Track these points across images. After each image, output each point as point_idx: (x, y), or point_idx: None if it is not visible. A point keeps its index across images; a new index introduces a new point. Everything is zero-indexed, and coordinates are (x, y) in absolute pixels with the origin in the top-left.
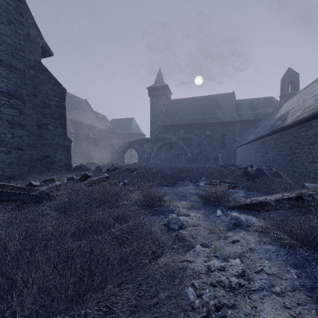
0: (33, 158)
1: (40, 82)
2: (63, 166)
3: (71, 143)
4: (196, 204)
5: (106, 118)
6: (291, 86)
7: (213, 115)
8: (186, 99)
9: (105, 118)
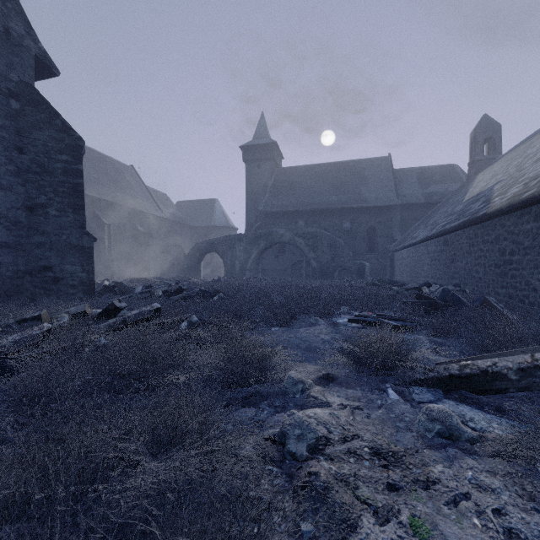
0: (16, 271)
1: (32, 125)
2: (79, 285)
3: (104, 243)
4: (338, 372)
5: (169, 198)
6: (488, 145)
7: (356, 194)
8: (307, 166)
9: (166, 199)
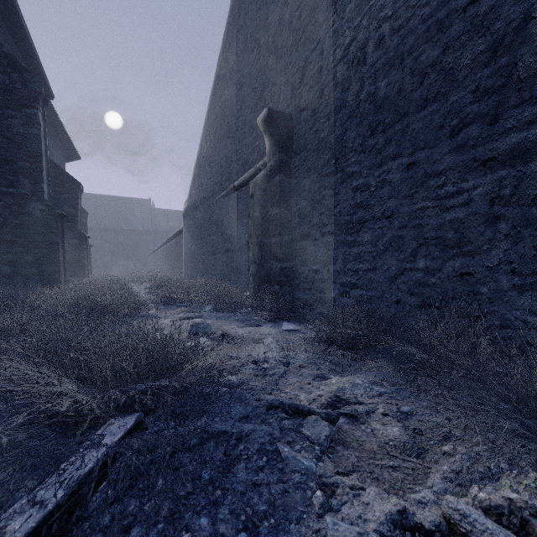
0: None
1: None
2: None
3: None
4: None
5: None
6: None
7: (128, 221)
8: (93, 195)
9: None
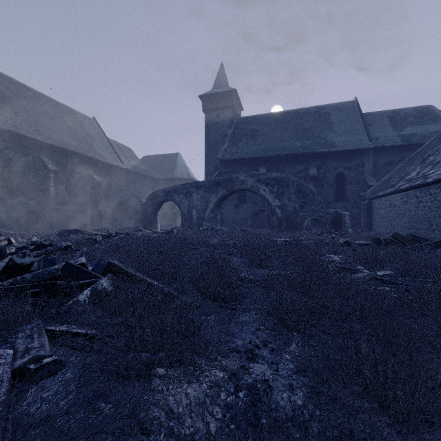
0: None
1: None
2: None
3: (49, 191)
4: None
5: (132, 152)
6: None
7: (321, 139)
8: (268, 114)
9: (129, 152)
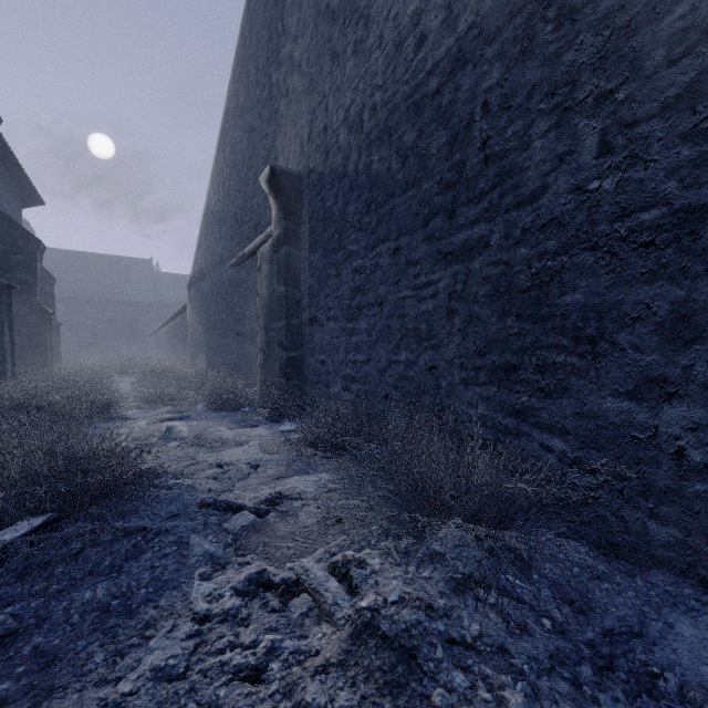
0: None
1: None
2: None
3: None
4: None
5: None
6: None
7: (119, 289)
8: (68, 252)
9: None
